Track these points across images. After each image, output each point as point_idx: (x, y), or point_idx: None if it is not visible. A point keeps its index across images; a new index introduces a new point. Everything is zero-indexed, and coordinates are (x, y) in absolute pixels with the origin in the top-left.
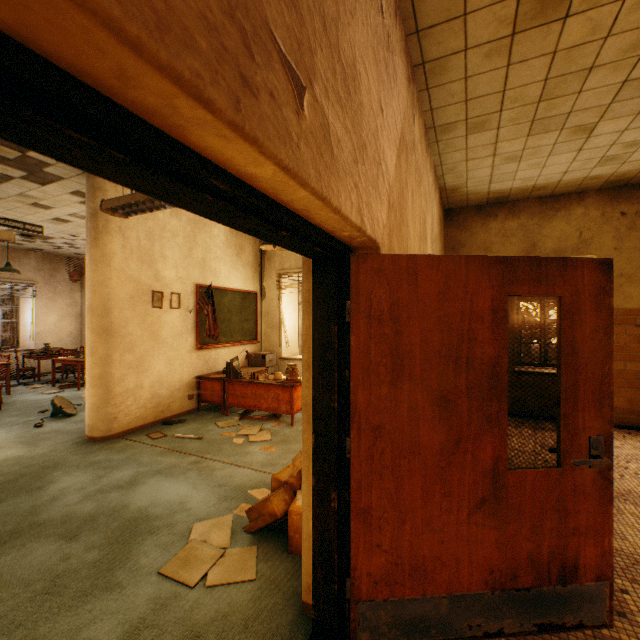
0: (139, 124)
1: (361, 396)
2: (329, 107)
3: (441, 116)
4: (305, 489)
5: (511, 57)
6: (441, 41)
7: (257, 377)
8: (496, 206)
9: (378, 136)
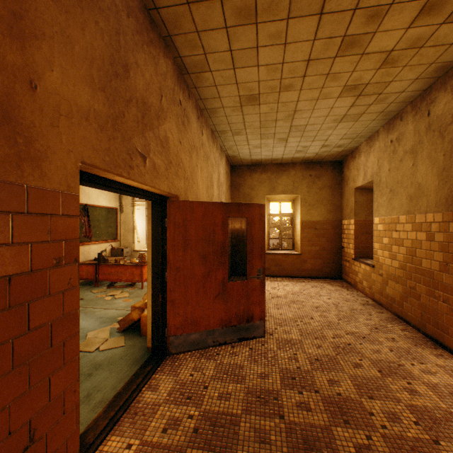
0: (105, 179)
1: (171, 256)
2: (156, 157)
3: (219, 127)
4: (148, 298)
5: (243, 112)
6: (212, 103)
7: (119, 261)
8: (257, 166)
9: (178, 154)
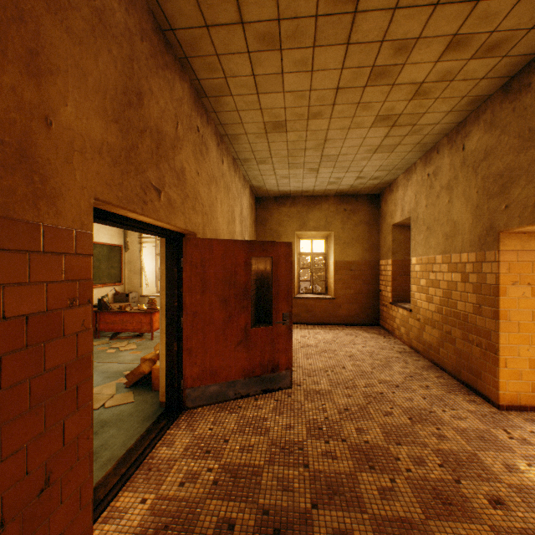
0: (116, 215)
1: (188, 299)
2: (171, 191)
3: (242, 155)
4: (162, 347)
5: (269, 140)
6: (234, 129)
7: (124, 308)
8: (285, 198)
9: (196, 186)
